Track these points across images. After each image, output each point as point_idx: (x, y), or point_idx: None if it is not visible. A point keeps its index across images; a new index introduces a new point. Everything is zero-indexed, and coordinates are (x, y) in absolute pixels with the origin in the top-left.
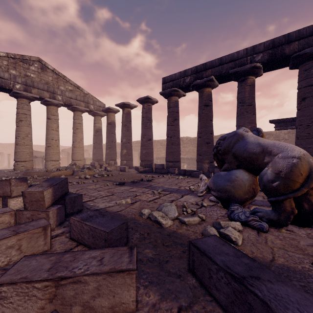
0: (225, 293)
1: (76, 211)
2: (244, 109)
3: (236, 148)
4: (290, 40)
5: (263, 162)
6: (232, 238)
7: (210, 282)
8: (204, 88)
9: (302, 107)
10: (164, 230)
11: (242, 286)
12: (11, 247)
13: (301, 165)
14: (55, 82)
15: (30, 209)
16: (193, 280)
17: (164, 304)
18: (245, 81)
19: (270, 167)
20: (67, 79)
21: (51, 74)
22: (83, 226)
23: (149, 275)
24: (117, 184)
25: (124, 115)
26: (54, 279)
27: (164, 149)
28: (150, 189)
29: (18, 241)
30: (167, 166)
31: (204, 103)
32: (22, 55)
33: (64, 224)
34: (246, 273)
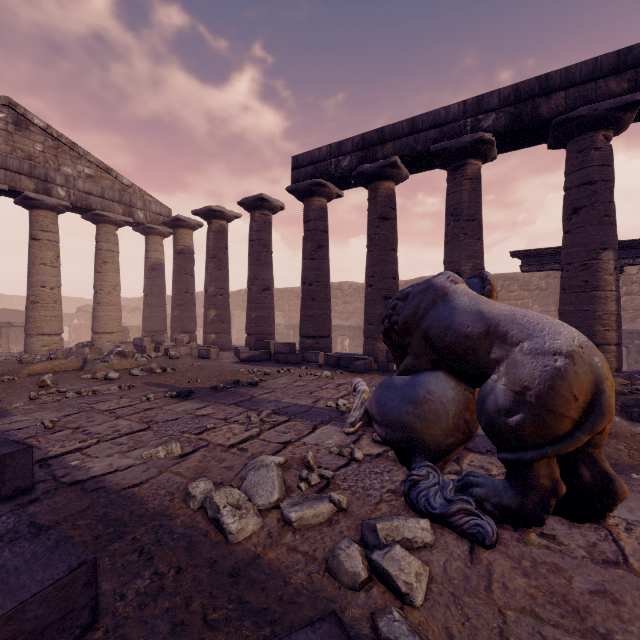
0: None
1: (8, 494)
2: (459, 229)
3: (431, 322)
4: (550, 88)
5: (488, 359)
6: (398, 585)
7: None
8: (380, 181)
9: (574, 227)
10: (229, 554)
11: None
12: None
13: (574, 374)
14: (50, 157)
15: None
16: None
17: None
18: (462, 170)
19: (503, 376)
20: (80, 152)
21: (40, 138)
22: None
23: None
24: (173, 395)
25: (212, 235)
26: None
27: None
28: (248, 407)
29: None
30: (303, 346)
31: (379, 213)
32: None
33: None
34: None
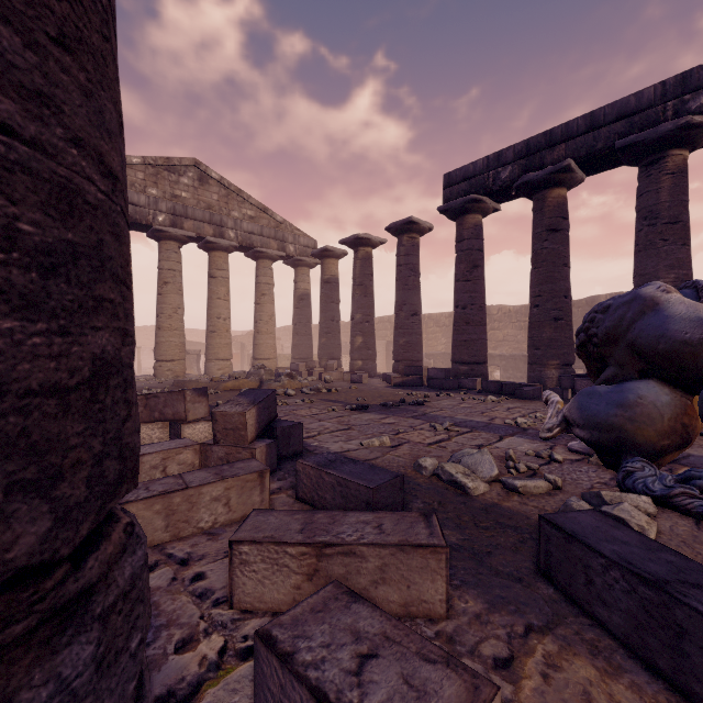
0: (623, 611)
1: (291, 454)
2: (656, 234)
3: (639, 332)
4: None
5: None
6: (631, 525)
7: (588, 592)
8: (548, 189)
9: None
10: (473, 500)
11: (662, 594)
12: (217, 499)
13: None
14: (222, 205)
15: (223, 443)
16: (549, 590)
17: (496, 617)
18: (660, 165)
19: None
20: (244, 197)
21: (216, 189)
22: (322, 476)
23: (459, 571)
24: (353, 408)
25: (359, 263)
26: (314, 545)
27: (443, 335)
28: (426, 420)
29: (226, 491)
30: (455, 373)
31: (546, 225)
32: (168, 158)
33: (278, 475)
34: (671, 575)
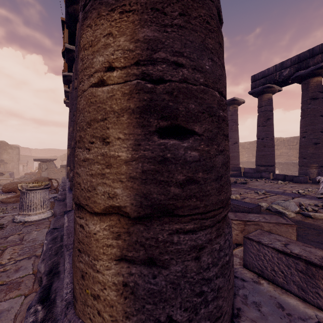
0: None
1: None
2: None
3: None
4: None
5: None
6: None
7: None
8: (310, 78)
9: None
10: (289, 219)
11: None
12: None
13: None
14: None
15: None
16: None
17: None
18: None
19: None
20: None
21: None
22: None
23: None
24: None
25: None
26: (243, 221)
27: (246, 152)
28: (251, 190)
29: None
30: (258, 170)
31: (310, 96)
32: None
33: None
34: None
